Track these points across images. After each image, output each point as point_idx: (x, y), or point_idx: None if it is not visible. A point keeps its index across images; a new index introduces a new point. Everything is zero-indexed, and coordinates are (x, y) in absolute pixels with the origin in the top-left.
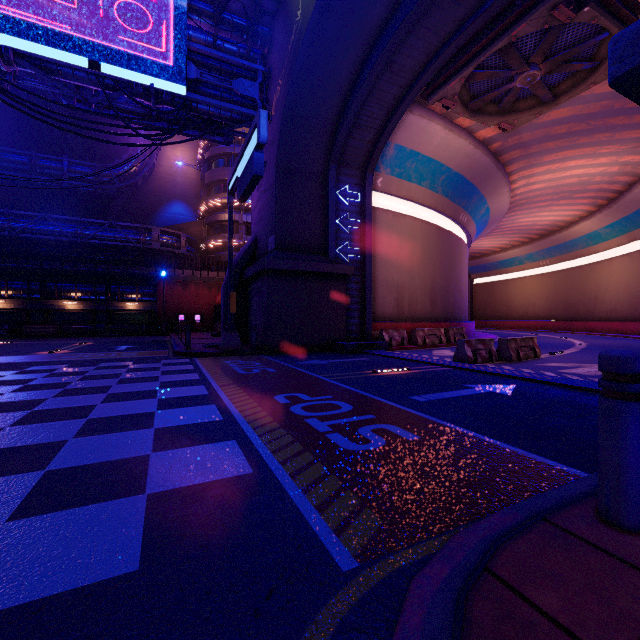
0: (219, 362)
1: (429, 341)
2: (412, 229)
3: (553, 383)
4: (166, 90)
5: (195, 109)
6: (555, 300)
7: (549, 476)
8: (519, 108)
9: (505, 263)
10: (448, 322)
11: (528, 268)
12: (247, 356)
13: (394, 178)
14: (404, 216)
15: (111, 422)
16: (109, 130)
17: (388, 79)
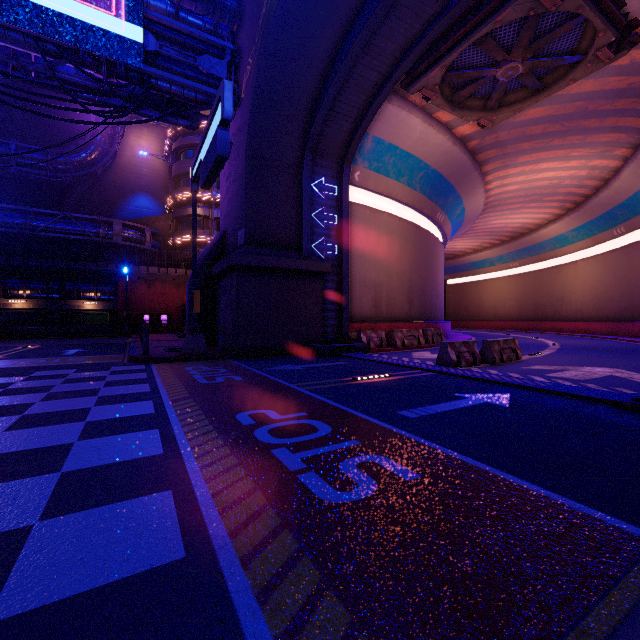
0: (179, 369)
1: (408, 342)
2: (390, 226)
3: (549, 391)
4: (119, 61)
5: (155, 86)
6: (524, 301)
7: (607, 542)
8: (498, 104)
9: (477, 264)
10: (426, 323)
11: (499, 269)
12: (213, 361)
13: (372, 172)
14: (382, 213)
15: (3, 463)
16: (67, 115)
17: (367, 63)
